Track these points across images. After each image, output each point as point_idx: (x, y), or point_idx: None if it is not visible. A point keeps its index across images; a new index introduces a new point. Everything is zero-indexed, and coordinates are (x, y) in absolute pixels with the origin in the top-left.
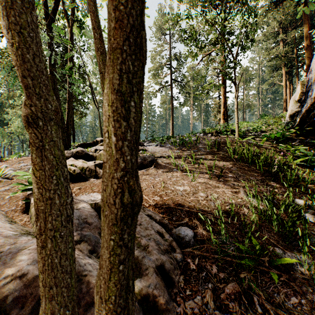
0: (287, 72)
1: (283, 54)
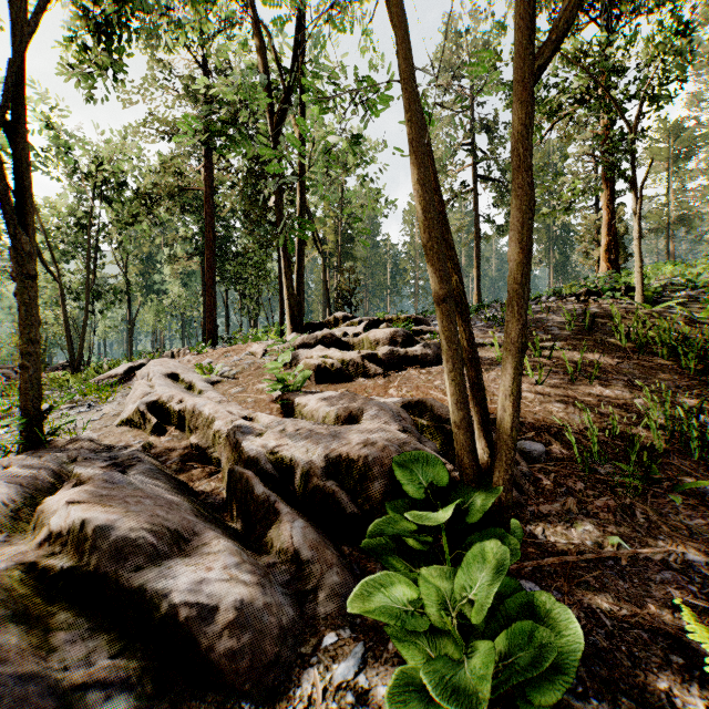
0: None
1: None
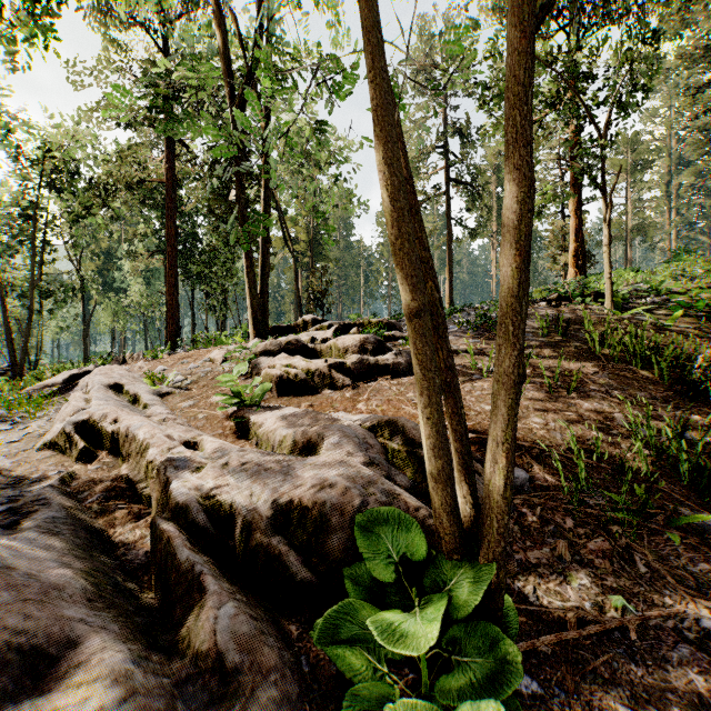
0: None
1: None
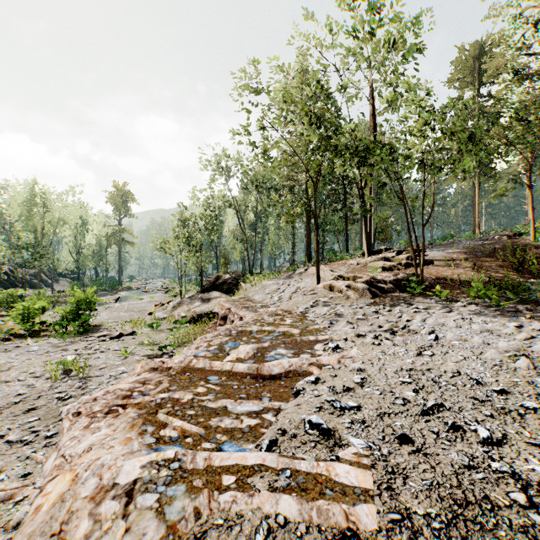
0: None
1: None
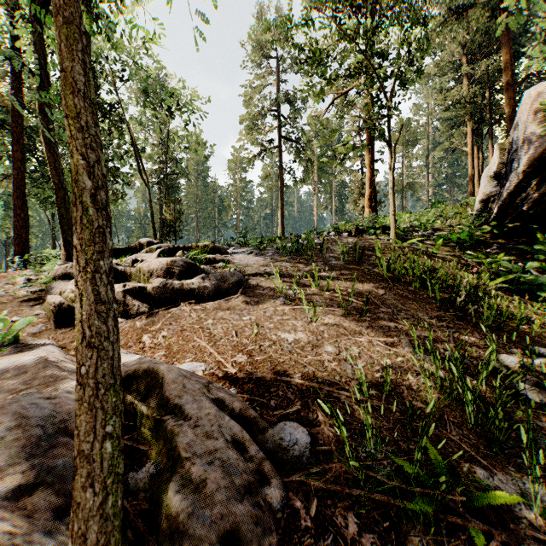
0: (474, 130)
1: (468, 99)
